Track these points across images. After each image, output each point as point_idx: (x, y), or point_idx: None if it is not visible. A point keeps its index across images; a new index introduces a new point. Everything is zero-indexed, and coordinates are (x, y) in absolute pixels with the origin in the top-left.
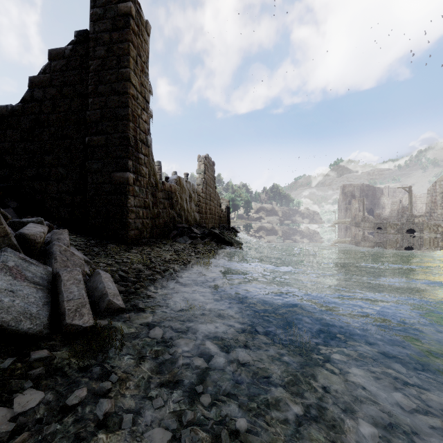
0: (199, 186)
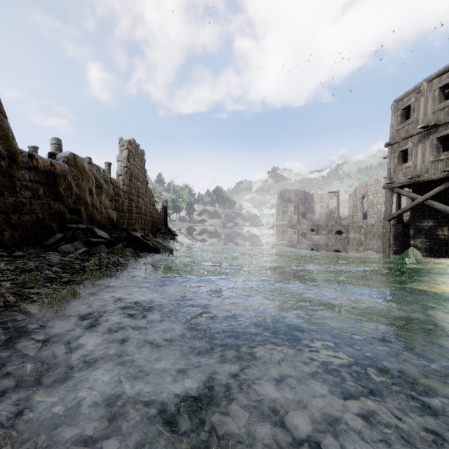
0: (120, 177)
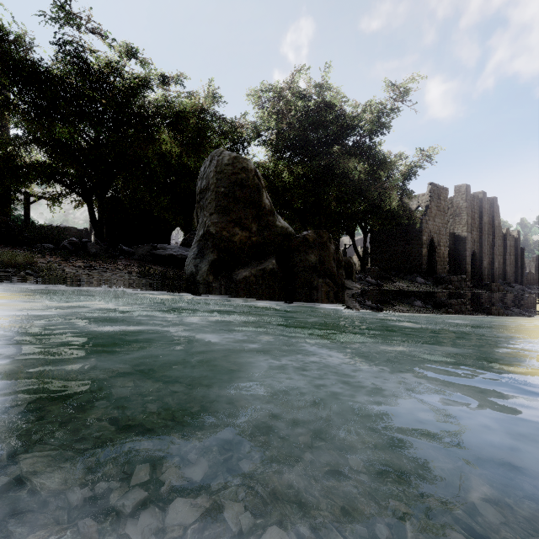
0: (532, 269)
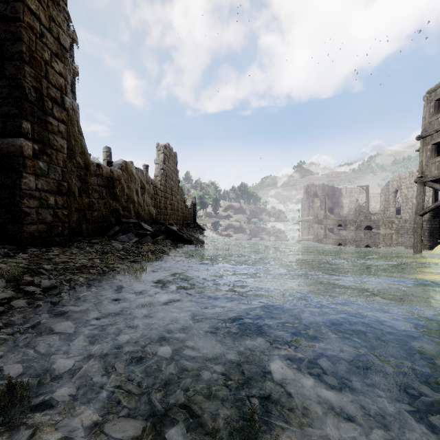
0: (157, 178)
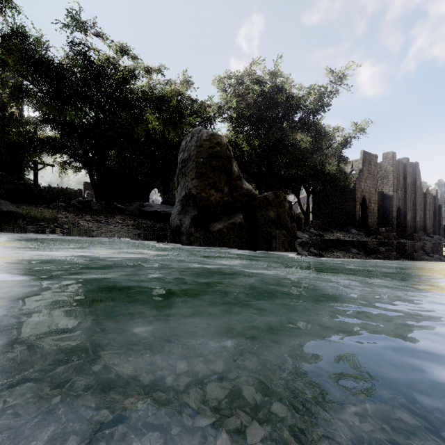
0: None
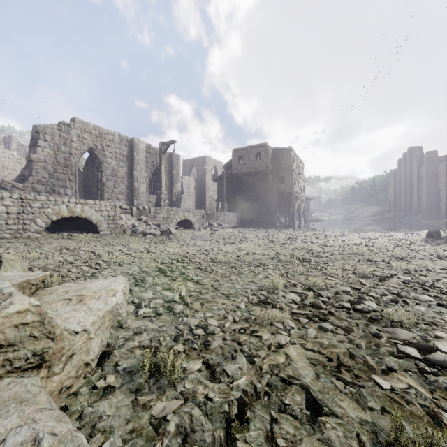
0: None
